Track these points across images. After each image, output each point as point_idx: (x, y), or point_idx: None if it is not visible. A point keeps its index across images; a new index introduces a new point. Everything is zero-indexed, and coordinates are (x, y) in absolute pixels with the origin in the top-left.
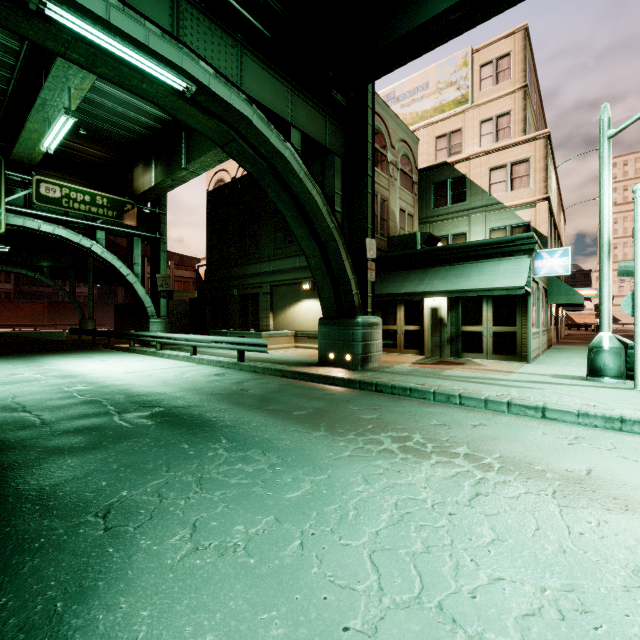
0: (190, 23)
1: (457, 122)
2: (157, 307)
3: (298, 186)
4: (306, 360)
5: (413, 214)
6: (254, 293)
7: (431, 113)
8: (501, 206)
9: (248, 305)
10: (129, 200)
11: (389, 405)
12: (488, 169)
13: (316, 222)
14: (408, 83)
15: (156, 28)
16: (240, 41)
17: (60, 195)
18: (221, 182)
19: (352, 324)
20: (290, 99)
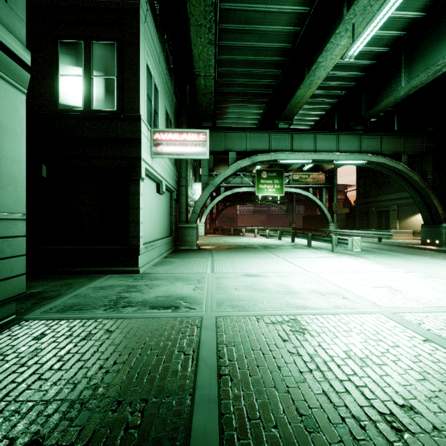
0: (364, 140)
1: None
2: (332, 218)
3: (405, 175)
4: (415, 243)
5: None
6: (386, 210)
7: None
8: None
9: (382, 216)
10: (321, 173)
11: (441, 254)
12: None
13: (416, 186)
14: None
15: (356, 153)
16: (380, 134)
17: (298, 178)
18: None
19: (439, 227)
20: (402, 141)
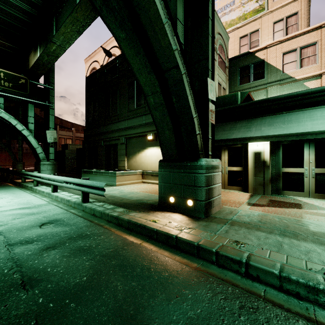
0: None
1: (256, 25)
2: (47, 153)
3: None
4: (147, 199)
5: (225, 88)
6: (114, 144)
7: (236, 21)
8: (292, 79)
9: (111, 152)
10: (23, 76)
11: None
12: (282, 53)
13: (154, 41)
14: (220, 3)
15: None
16: None
17: None
18: (94, 69)
19: (194, 167)
20: None
